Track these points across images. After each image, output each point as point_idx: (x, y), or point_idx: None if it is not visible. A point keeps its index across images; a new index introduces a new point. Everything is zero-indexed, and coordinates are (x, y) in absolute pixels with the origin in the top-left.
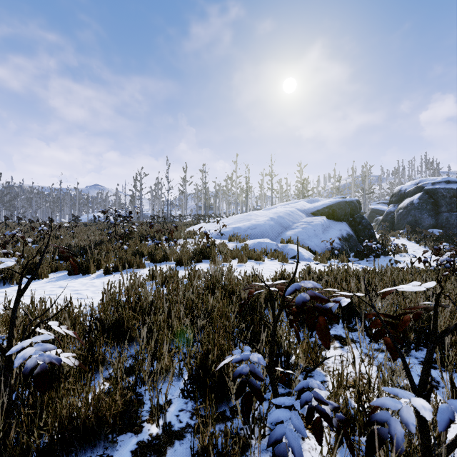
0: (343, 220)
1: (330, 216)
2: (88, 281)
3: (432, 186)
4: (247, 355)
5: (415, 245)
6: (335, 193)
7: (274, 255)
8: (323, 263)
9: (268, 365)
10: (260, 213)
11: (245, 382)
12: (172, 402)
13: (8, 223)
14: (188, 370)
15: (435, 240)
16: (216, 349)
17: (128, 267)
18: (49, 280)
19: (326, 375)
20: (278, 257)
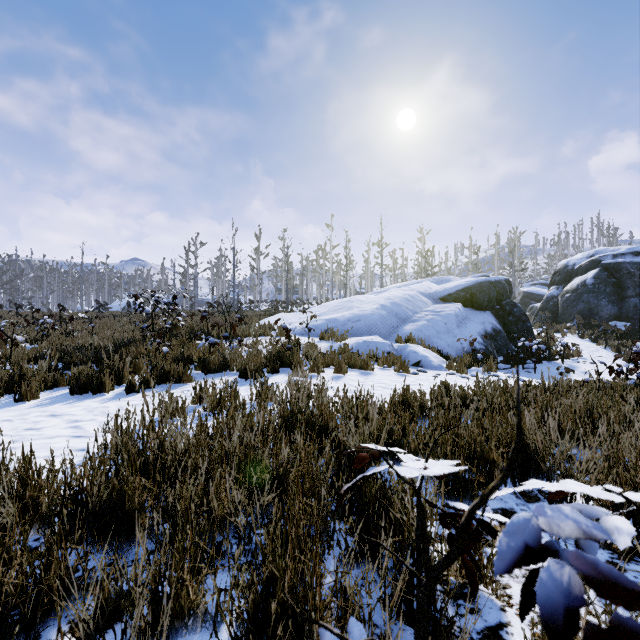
0: (486, 308)
1: (468, 302)
2: (99, 405)
3: (613, 259)
4: None
5: (590, 344)
6: (471, 271)
7: (388, 361)
8: (462, 372)
9: None
10: (365, 298)
11: None
12: None
13: (4, 313)
14: (231, 623)
15: (621, 338)
16: (288, 575)
17: (166, 381)
18: (38, 404)
19: (503, 607)
20: (393, 364)
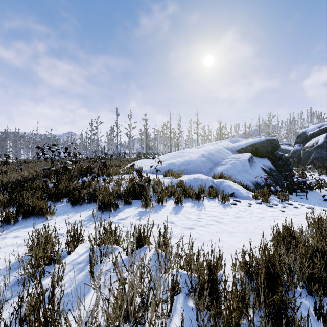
0: (264, 156)
1: (254, 153)
2: None
3: None
4: None
5: None
6: (246, 137)
7: (212, 193)
8: (265, 202)
9: None
10: (191, 150)
11: None
12: None
13: None
14: None
15: None
16: None
17: (32, 216)
18: None
19: None
20: (217, 196)
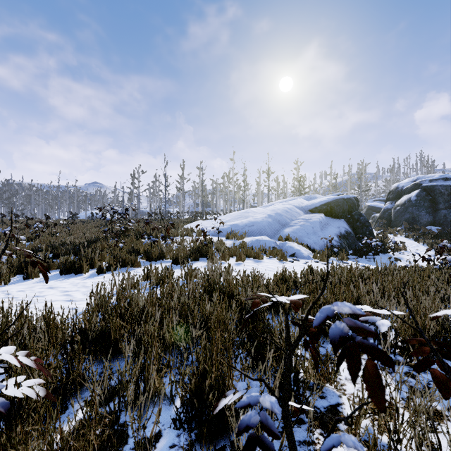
0: (341, 217)
1: (328, 213)
2: (80, 281)
3: (429, 183)
4: (256, 397)
5: (413, 242)
6: (331, 191)
7: (273, 253)
8: (323, 261)
9: (281, 404)
10: (257, 210)
11: (254, 439)
12: (162, 434)
13: (6, 220)
14: (181, 396)
15: (434, 238)
16: (214, 370)
17: (123, 266)
18: (39, 280)
19: (340, 395)
20: (276, 255)
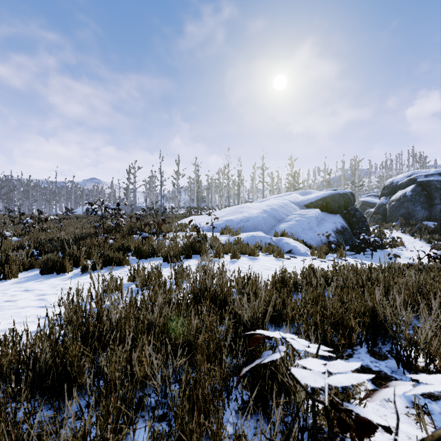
0: (336, 212)
1: (324, 208)
2: (61, 282)
3: (425, 178)
4: None
5: (410, 238)
6: (325, 186)
7: (269, 249)
8: (321, 258)
9: None
10: (252, 205)
11: None
12: None
13: (1, 216)
14: None
15: (431, 233)
16: (195, 438)
17: (110, 264)
18: (17, 281)
19: None
20: (273, 252)
